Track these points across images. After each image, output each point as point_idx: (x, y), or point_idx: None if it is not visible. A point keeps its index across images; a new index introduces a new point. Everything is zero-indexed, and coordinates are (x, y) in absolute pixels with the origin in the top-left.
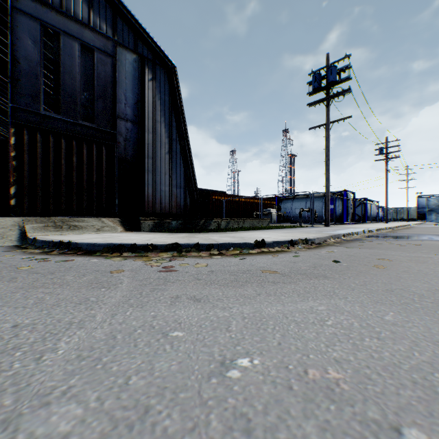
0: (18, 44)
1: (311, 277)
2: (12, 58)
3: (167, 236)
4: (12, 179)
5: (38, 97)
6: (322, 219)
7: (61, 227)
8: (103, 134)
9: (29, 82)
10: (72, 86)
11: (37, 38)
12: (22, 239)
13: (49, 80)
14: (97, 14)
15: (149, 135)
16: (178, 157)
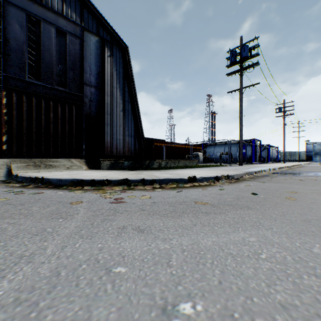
0: (8, 28)
1: (236, 208)
2: (4, 39)
3: (120, 173)
4: (4, 130)
5: (23, 68)
6: (236, 160)
7: (39, 166)
8: (73, 96)
9: (17, 57)
10: (50, 60)
11: (23, 23)
12: (9, 175)
13: (34, 57)
14: (69, 6)
15: (108, 97)
16: (129, 114)
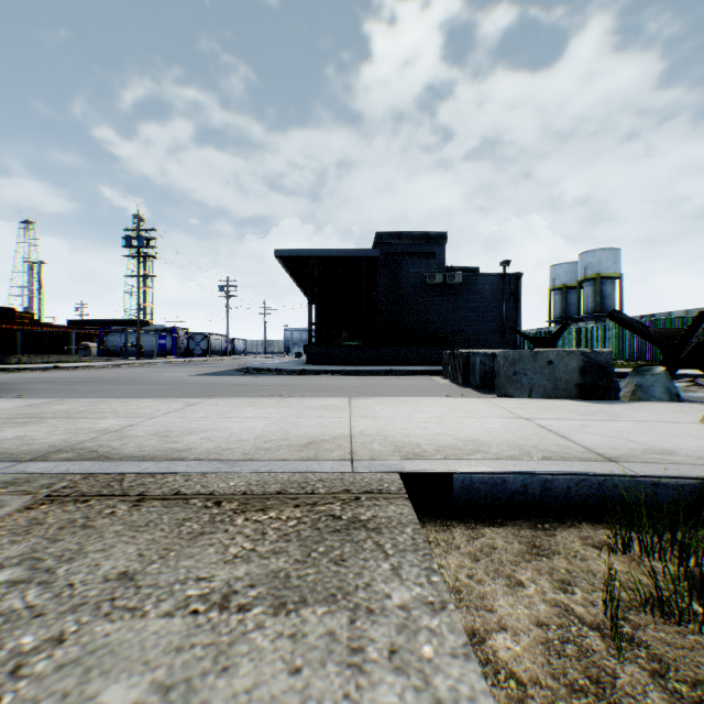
0: None
1: (71, 372)
2: None
3: None
4: None
5: None
6: (155, 354)
7: None
8: None
9: None
10: None
11: None
12: None
13: None
14: None
15: None
16: None
